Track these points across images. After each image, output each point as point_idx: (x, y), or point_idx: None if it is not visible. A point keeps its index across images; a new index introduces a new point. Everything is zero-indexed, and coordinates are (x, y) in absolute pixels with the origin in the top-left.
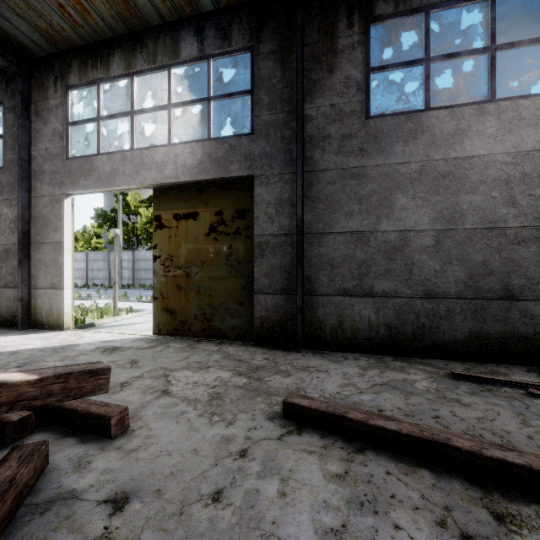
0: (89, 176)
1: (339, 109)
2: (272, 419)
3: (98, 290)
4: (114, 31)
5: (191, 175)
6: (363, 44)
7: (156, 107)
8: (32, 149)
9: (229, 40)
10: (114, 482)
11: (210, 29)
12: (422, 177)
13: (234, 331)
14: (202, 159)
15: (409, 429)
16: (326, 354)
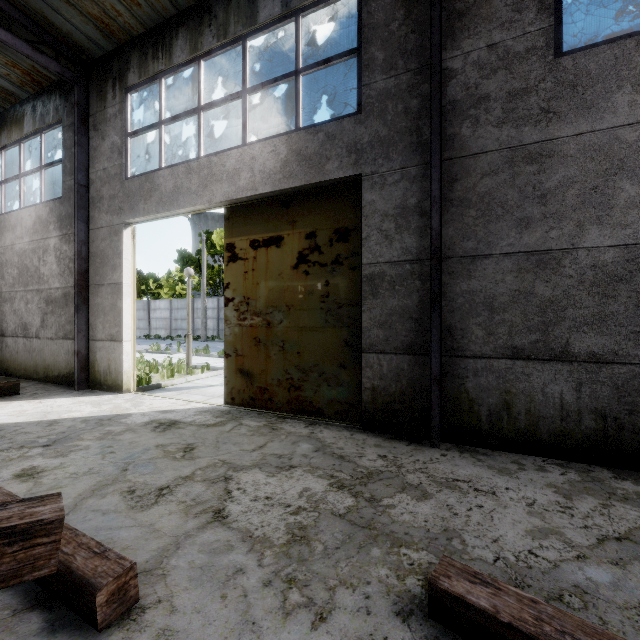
0: (150, 198)
1: (504, 49)
2: (405, 618)
3: (179, 342)
4: (177, 5)
5: (273, 183)
6: None
7: (228, 97)
8: (90, 172)
9: None
10: None
11: None
12: None
13: (333, 405)
14: (288, 158)
15: None
16: (483, 455)
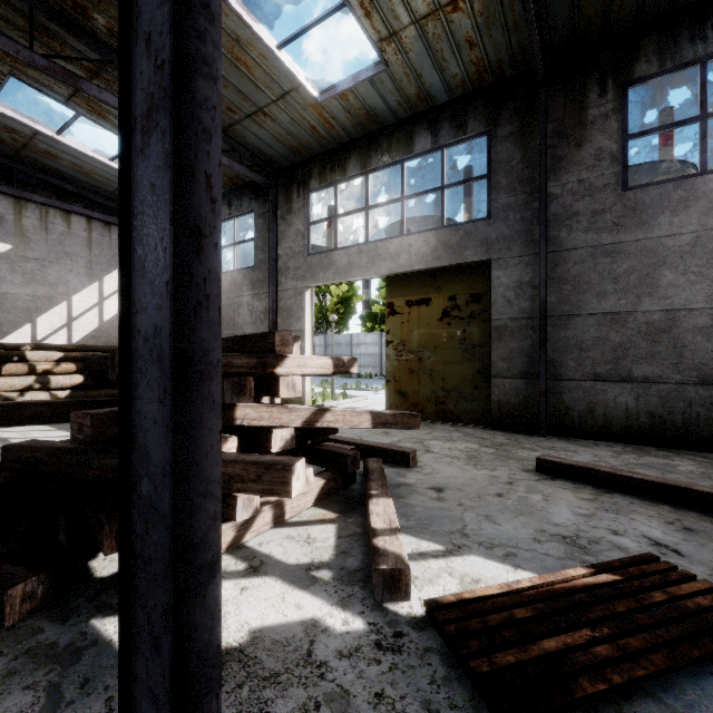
0: (328, 270)
1: (589, 184)
2: (527, 472)
3: None
4: (351, 136)
5: (425, 263)
6: (618, 111)
7: (390, 201)
8: (278, 249)
9: (464, 129)
10: (428, 483)
11: (444, 121)
12: (696, 250)
13: (469, 414)
14: (436, 247)
15: (654, 479)
16: (574, 441)
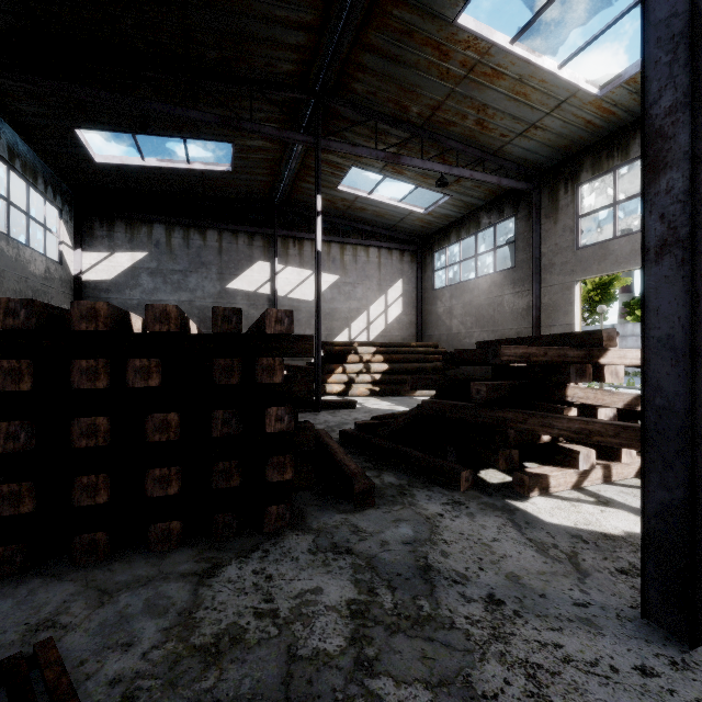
0: (603, 261)
1: None
2: None
3: None
4: (636, 115)
5: None
6: None
7: None
8: (542, 247)
9: None
10: None
11: None
12: None
13: None
14: None
15: None
16: None
